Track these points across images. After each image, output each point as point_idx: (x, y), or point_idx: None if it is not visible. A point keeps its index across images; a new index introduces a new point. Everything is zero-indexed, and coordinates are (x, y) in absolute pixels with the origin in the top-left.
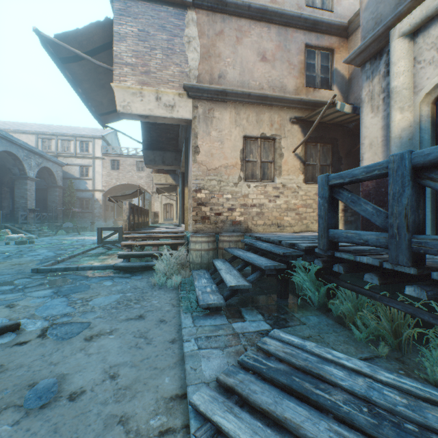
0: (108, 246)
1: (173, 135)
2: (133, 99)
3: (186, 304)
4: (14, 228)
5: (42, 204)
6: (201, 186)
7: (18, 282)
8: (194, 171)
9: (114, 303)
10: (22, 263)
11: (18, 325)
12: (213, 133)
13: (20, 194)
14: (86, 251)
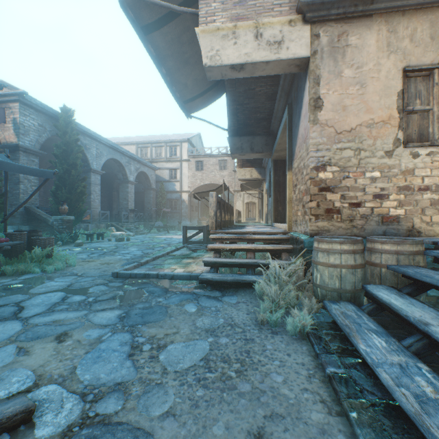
0: (192, 246)
1: (263, 114)
2: (223, 44)
3: (367, 419)
4: (117, 226)
5: (141, 205)
6: (325, 160)
7: (92, 291)
8: (313, 137)
9: (200, 364)
10: (110, 263)
11: (27, 412)
12: (346, 72)
13: (123, 196)
14: (171, 252)
